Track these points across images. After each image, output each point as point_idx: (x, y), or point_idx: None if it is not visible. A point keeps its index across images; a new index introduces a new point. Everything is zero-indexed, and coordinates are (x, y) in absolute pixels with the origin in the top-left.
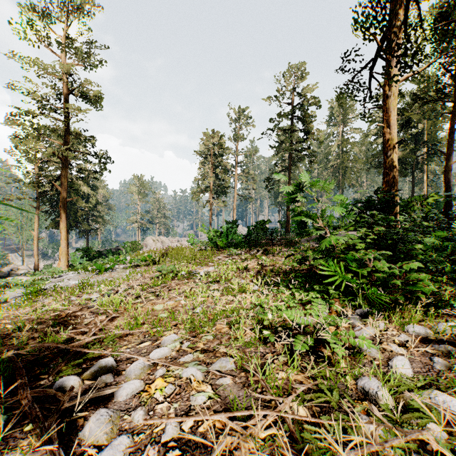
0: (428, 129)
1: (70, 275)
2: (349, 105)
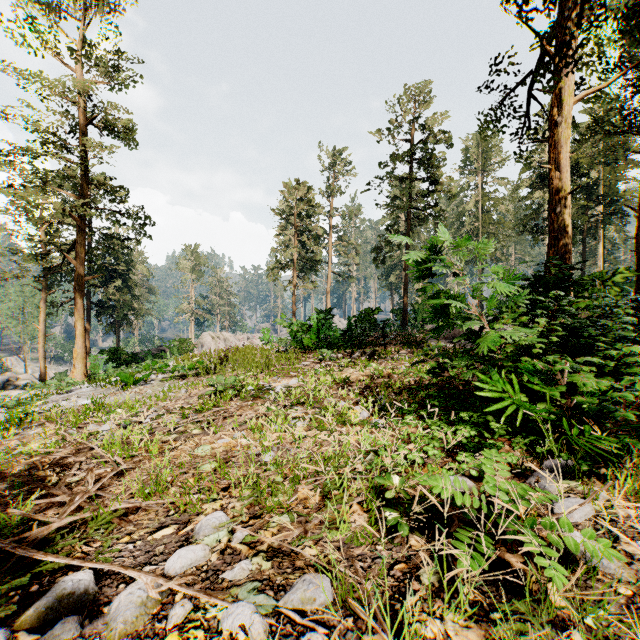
0: (605, 178)
1: (83, 389)
2: (492, 145)
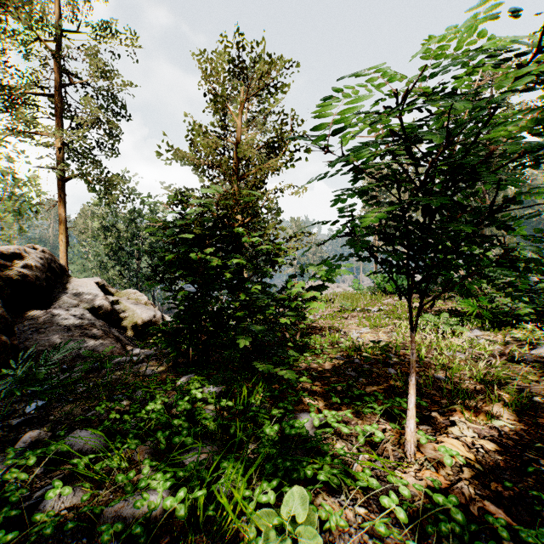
0: None
1: None
2: None
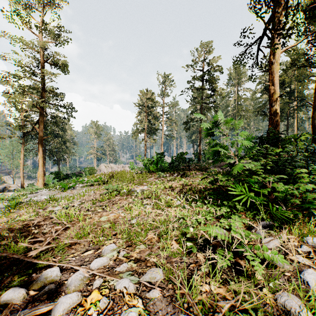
0: (298, 88)
1: (43, 191)
2: (242, 72)
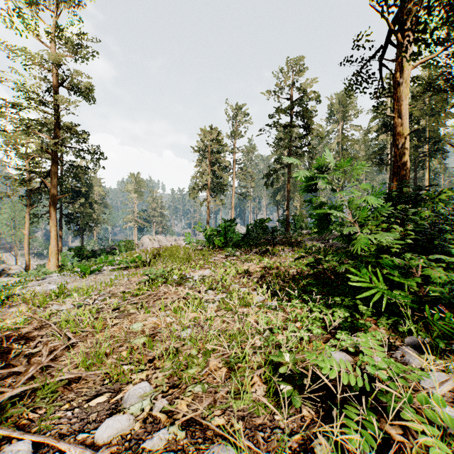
0: (430, 126)
1: (54, 277)
2: (349, 102)
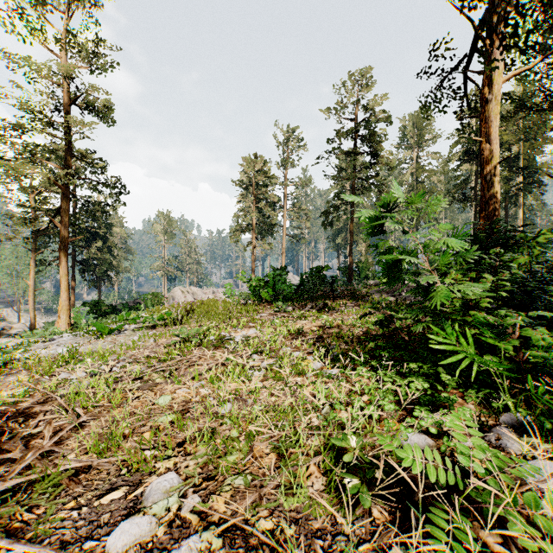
0: (524, 153)
1: (64, 338)
2: (425, 124)
